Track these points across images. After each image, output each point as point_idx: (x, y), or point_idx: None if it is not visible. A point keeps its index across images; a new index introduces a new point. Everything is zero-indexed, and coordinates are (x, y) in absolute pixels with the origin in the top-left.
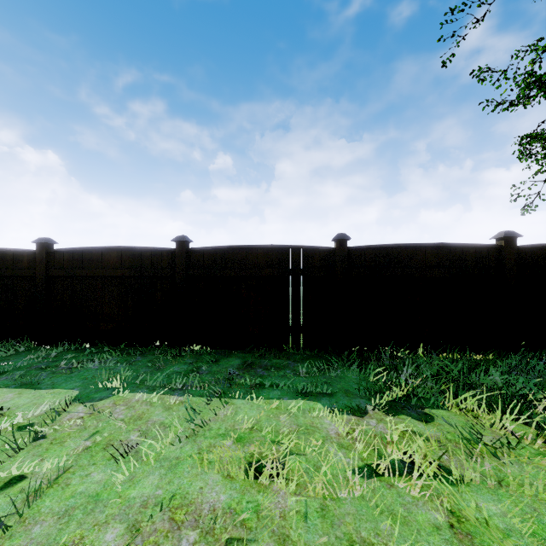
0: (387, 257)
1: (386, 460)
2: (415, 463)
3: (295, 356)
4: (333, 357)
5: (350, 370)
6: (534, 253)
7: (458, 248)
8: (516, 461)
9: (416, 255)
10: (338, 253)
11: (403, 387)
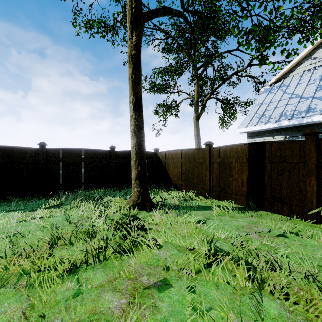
0: (66, 153)
1: (31, 217)
2: (43, 216)
3: (14, 200)
4: (35, 198)
5: (40, 200)
6: (121, 154)
7: (96, 151)
8: (77, 210)
9: (79, 153)
10: (40, 151)
11: (56, 201)
